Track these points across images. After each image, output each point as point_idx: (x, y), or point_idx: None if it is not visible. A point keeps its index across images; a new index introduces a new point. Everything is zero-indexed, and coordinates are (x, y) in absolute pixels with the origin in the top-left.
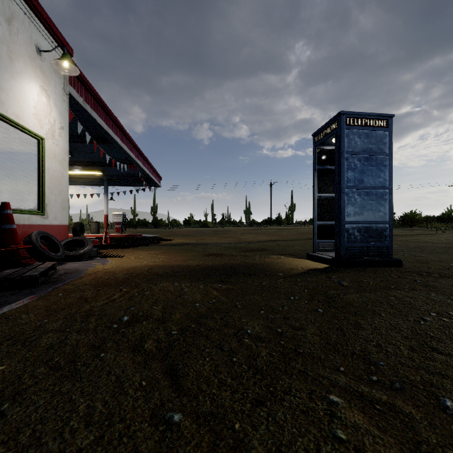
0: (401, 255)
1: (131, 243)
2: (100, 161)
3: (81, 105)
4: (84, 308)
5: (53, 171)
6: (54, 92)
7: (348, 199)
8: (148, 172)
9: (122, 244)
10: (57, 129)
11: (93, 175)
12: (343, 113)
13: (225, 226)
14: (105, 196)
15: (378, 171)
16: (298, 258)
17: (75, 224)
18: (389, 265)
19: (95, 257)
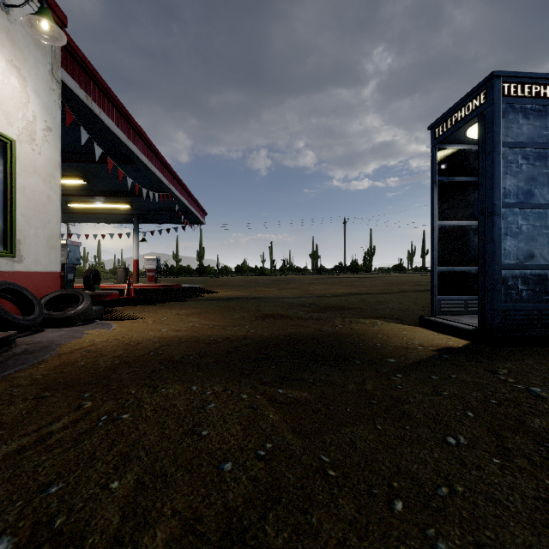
0: None
1: (161, 297)
2: (125, 190)
3: (83, 102)
4: None
5: (32, 192)
6: (33, 74)
7: (506, 226)
8: (188, 204)
9: (150, 298)
10: (40, 130)
11: (120, 210)
12: (498, 75)
13: (287, 274)
14: (135, 236)
15: None
16: (405, 325)
17: (87, 271)
18: None
19: (98, 319)
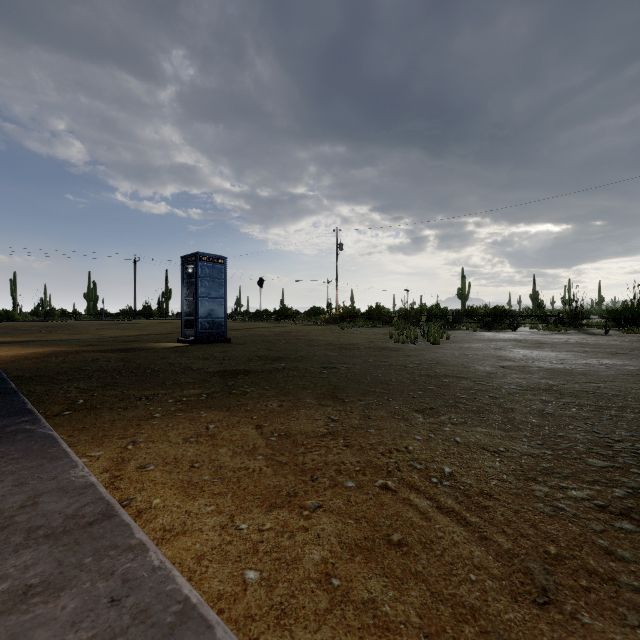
0: (241, 338)
1: None
2: None
3: None
4: (52, 362)
5: None
6: None
7: (202, 304)
8: None
9: None
10: None
11: None
12: (198, 253)
13: (51, 319)
14: None
15: (219, 288)
16: (171, 343)
17: None
18: (224, 341)
19: None
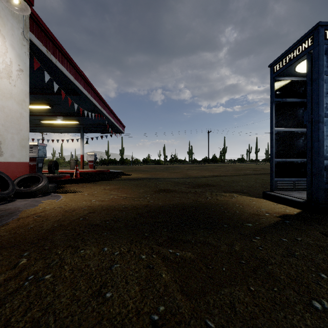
0: None
1: (96, 178)
2: (75, 112)
3: (45, 54)
4: None
5: (9, 110)
6: (10, 34)
7: (327, 130)
8: (113, 121)
9: (89, 178)
10: (15, 71)
11: (72, 125)
12: (322, 24)
13: (173, 163)
14: (81, 140)
15: None
16: (252, 197)
17: (50, 161)
18: None
19: (53, 192)
